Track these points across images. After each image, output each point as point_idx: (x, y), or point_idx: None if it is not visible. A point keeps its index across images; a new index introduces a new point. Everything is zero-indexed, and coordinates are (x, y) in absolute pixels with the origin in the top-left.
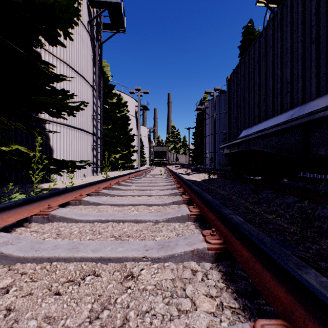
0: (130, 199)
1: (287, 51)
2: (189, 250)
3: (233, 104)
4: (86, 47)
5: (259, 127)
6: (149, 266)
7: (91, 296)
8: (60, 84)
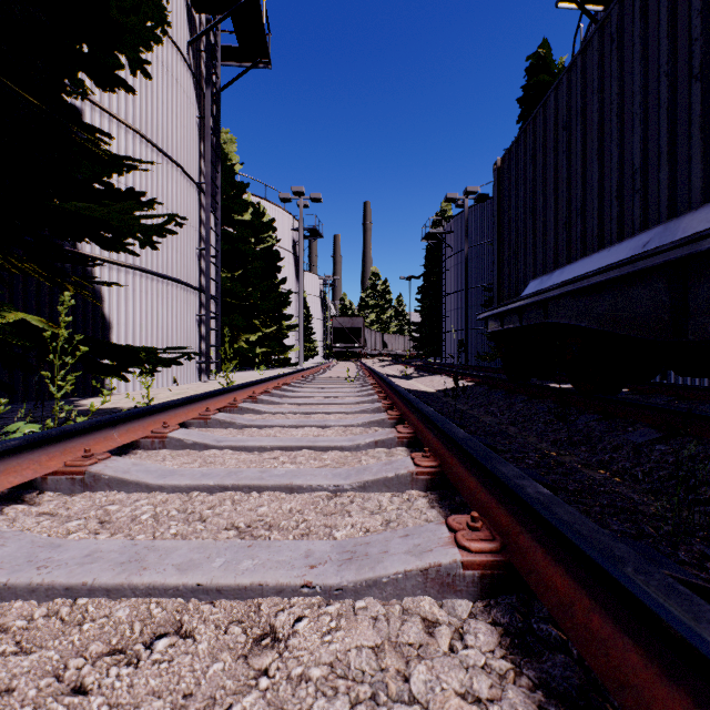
0: (278, 434)
1: (634, 100)
2: (416, 568)
3: (508, 222)
4: (185, 99)
5: (568, 273)
6: (318, 609)
7: (164, 700)
8: (127, 180)
